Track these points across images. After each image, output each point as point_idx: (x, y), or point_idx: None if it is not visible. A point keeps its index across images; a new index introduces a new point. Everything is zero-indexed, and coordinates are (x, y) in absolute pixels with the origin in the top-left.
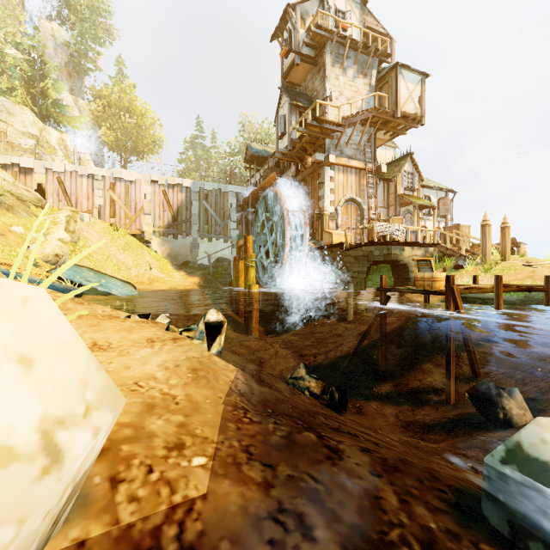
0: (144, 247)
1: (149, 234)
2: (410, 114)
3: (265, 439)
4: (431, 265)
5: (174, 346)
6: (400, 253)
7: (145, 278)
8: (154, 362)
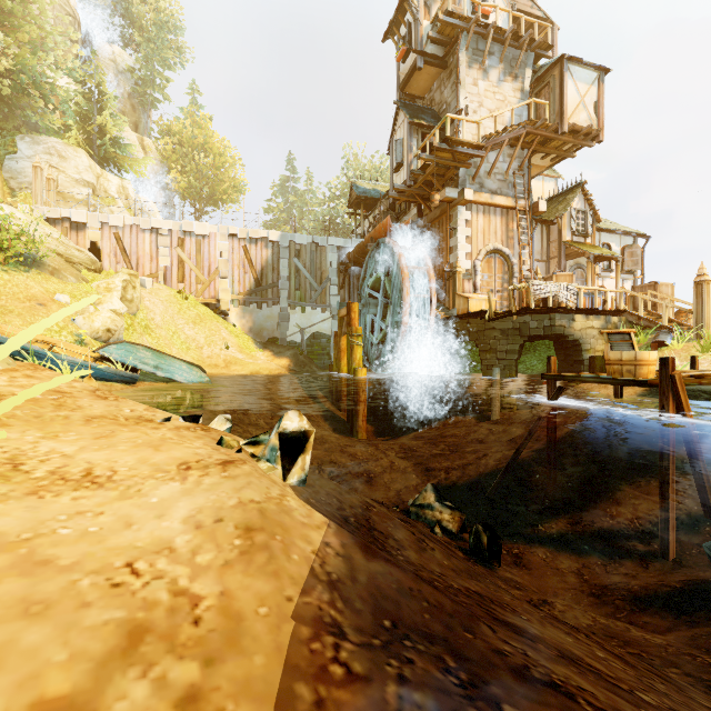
0: (220, 319)
1: (227, 302)
2: (581, 127)
3: None
4: (631, 341)
5: (222, 478)
6: (568, 324)
7: (220, 359)
8: (178, 511)
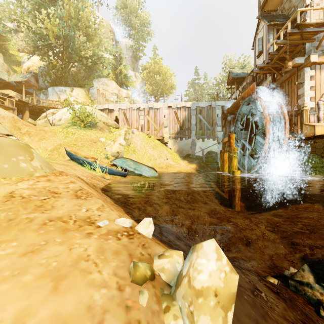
0: (164, 146)
1: (167, 138)
2: None
3: None
4: None
5: None
6: None
7: (164, 164)
8: None
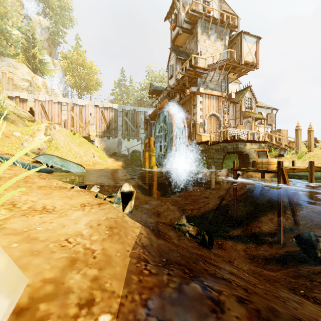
0: (90, 144)
1: (93, 136)
2: (249, 62)
3: (161, 291)
4: (267, 154)
5: (99, 209)
6: (243, 147)
7: (91, 162)
8: (83, 221)
